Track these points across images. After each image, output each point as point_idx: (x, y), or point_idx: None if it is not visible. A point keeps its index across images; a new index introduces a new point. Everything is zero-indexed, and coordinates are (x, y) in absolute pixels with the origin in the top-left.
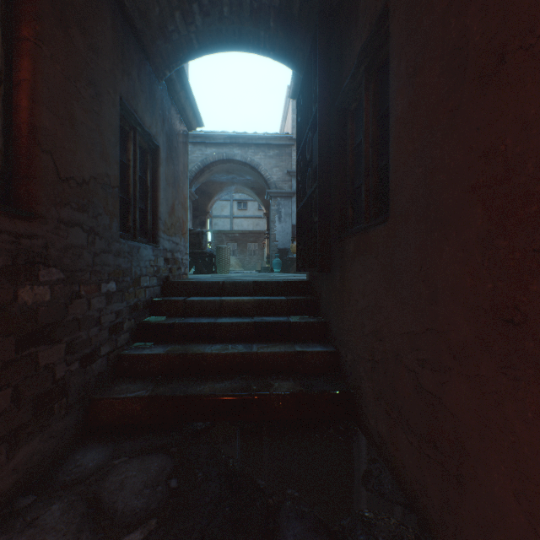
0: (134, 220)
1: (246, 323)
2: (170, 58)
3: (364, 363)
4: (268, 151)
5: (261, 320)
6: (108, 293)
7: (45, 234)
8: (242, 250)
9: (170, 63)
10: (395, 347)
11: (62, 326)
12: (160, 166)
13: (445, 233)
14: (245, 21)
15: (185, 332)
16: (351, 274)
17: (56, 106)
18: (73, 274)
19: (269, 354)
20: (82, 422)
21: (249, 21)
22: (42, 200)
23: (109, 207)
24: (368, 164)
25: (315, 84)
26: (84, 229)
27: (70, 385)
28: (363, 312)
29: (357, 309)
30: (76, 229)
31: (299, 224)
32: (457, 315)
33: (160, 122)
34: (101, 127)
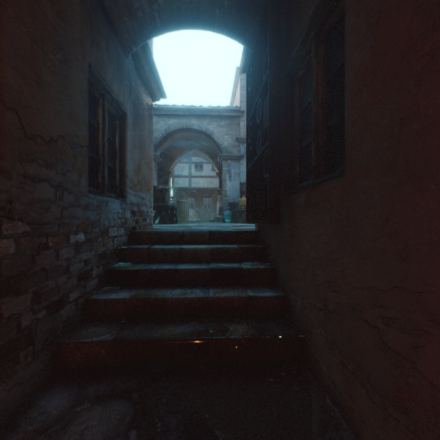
0: (103, 177)
1: (203, 269)
2: (135, 34)
3: (316, 311)
4: (220, 121)
5: (216, 266)
6: (77, 243)
7: (10, 188)
8: (199, 203)
9: (135, 39)
10: (352, 300)
11: (28, 277)
12: (127, 130)
13: (421, 186)
14: (202, 0)
15: (148, 277)
16: (301, 226)
17: (21, 66)
18: (40, 227)
19: (224, 299)
20: (49, 365)
21: (205, 0)
22: (6, 155)
23: (77, 164)
24: (317, 123)
25: (266, 54)
26: (52, 184)
27: (37, 332)
28: (314, 263)
29: (307, 259)
30: (43, 185)
31: (249, 181)
32: (438, 276)
33: (127, 92)
34: (70, 91)
